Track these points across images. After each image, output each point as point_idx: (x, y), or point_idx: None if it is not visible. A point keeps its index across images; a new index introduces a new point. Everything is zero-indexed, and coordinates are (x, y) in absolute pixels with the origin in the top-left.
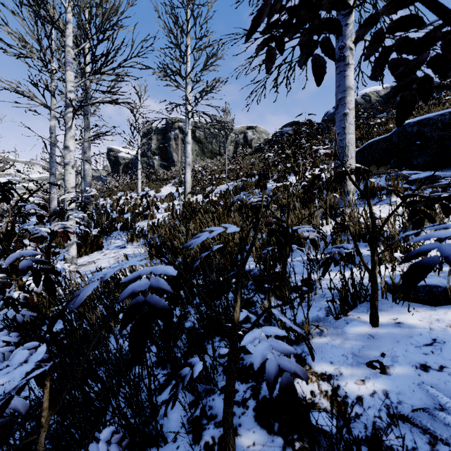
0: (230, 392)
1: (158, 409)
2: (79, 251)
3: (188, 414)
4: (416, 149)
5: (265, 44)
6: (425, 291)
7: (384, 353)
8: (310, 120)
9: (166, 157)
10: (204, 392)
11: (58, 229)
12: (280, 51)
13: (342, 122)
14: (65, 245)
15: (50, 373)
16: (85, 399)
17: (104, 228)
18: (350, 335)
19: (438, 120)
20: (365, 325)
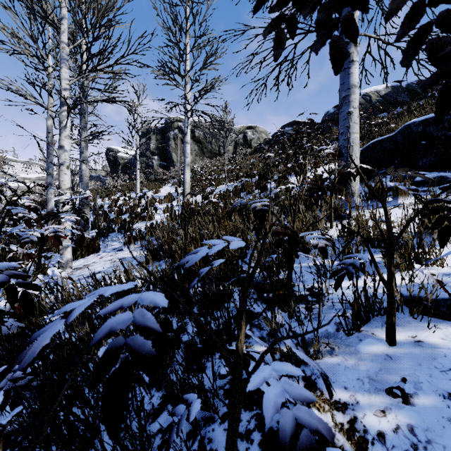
0: (233, 435)
1: (151, 441)
2: (75, 254)
3: (185, 448)
4: (421, 149)
5: (274, 26)
6: (447, 305)
7: (405, 378)
8: (312, 120)
9: (165, 157)
10: (202, 420)
11: (49, 233)
12: (291, 34)
13: (346, 121)
14: (60, 248)
15: (1, 439)
16: (69, 430)
17: (101, 230)
18: (365, 355)
19: (444, 120)
20: (381, 343)
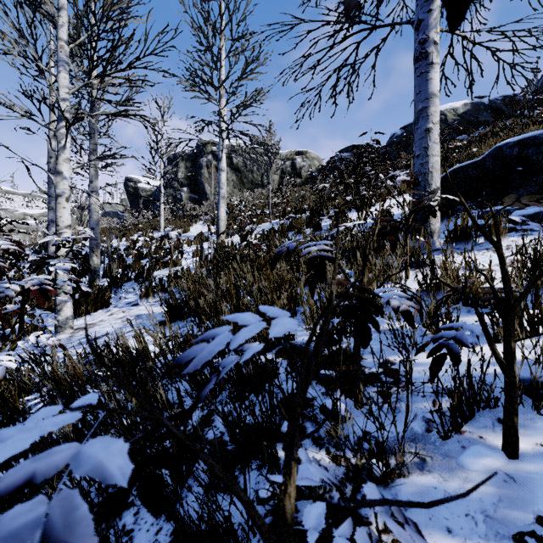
0: None
1: None
2: (78, 310)
3: None
4: (516, 177)
5: None
6: None
7: (541, 516)
8: (377, 141)
9: (197, 189)
10: None
11: (32, 286)
12: None
13: (423, 140)
14: (57, 303)
15: None
16: None
17: (113, 279)
18: (473, 473)
19: None
20: (495, 454)
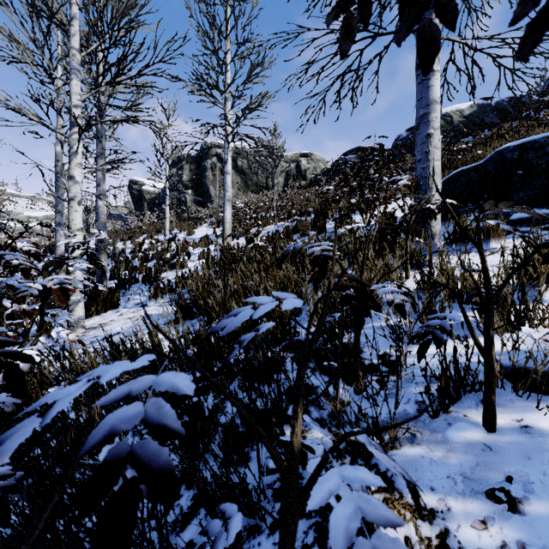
0: None
1: None
2: (88, 310)
3: None
4: (517, 181)
5: (341, 8)
6: None
7: (510, 476)
8: (381, 144)
9: (201, 191)
10: (245, 530)
11: (53, 285)
12: (364, 20)
13: (424, 145)
14: (70, 303)
15: None
16: (71, 544)
17: (121, 280)
18: (456, 444)
19: (546, 144)
20: (476, 428)
